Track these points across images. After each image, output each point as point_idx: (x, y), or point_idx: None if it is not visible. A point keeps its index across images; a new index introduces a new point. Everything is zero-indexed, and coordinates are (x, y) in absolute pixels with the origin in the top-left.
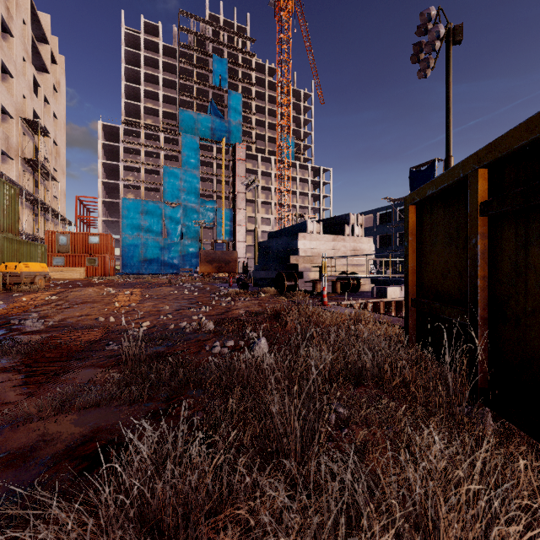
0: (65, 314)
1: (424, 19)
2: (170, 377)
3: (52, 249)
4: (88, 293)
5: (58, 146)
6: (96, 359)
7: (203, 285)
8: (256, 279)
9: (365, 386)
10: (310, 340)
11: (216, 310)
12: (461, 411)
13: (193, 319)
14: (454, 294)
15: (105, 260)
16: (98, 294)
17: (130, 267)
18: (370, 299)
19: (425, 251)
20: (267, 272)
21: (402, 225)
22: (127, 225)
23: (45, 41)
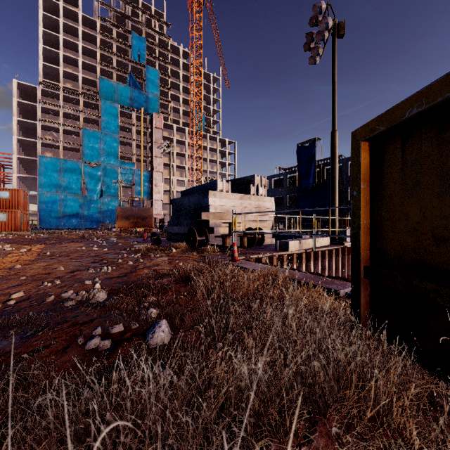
0: None
1: (316, 12)
2: None
3: None
4: None
5: None
6: None
7: (118, 240)
8: (169, 234)
9: (325, 424)
10: (227, 322)
11: (119, 271)
12: None
13: (85, 285)
14: None
15: (15, 215)
16: None
17: (48, 222)
18: (275, 252)
19: (391, 202)
20: (180, 228)
21: (291, 189)
22: (45, 182)
23: None
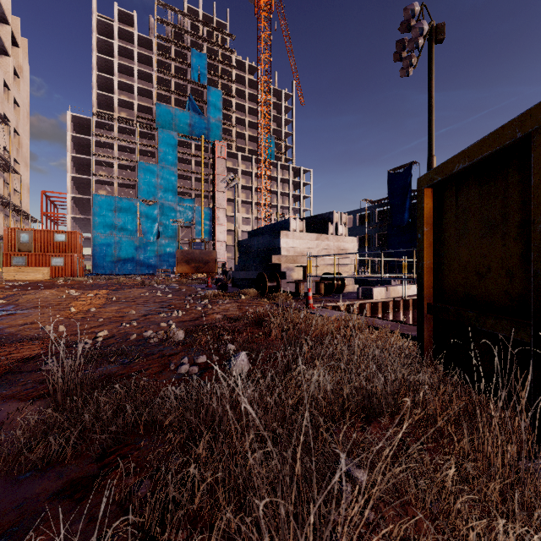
0: (4, 322)
1: (408, 15)
2: (112, 417)
3: (12, 247)
4: (43, 296)
5: (20, 136)
6: (21, 387)
7: (179, 286)
8: (235, 280)
9: (379, 423)
10: (300, 355)
11: (190, 315)
12: (536, 474)
13: (161, 326)
14: (498, 300)
15: (72, 259)
16: (56, 297)
17: (102, 267)
18: (356, 300)
19: (448, 243)
20: (248, 273)
21: (381, 226)
22: (99, 223)
23: (4, 21)
